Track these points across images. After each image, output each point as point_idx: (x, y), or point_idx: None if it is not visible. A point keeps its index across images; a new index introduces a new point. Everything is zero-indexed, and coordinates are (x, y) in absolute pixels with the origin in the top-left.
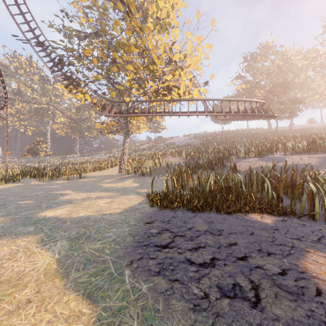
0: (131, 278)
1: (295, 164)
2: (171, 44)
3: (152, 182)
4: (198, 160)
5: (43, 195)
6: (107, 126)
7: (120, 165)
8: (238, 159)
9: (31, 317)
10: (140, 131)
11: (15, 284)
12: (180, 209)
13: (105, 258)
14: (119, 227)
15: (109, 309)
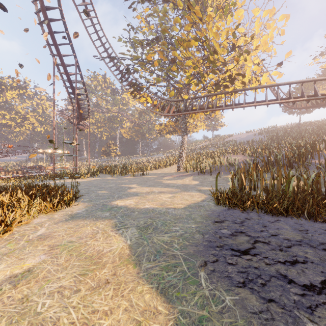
0: (208, 283)
1: None
2: (235, 27)
3: (216, 179)
4: (270, 157)
5: (114, 187)
6: (165, 127)
7: (178, 163)
8: None
9: (110, 299)
10: (197, 130)
11: (96, 262)
12: (254, 210)
13: (175, 253)
14: (185, 223)
15: (187, 316)
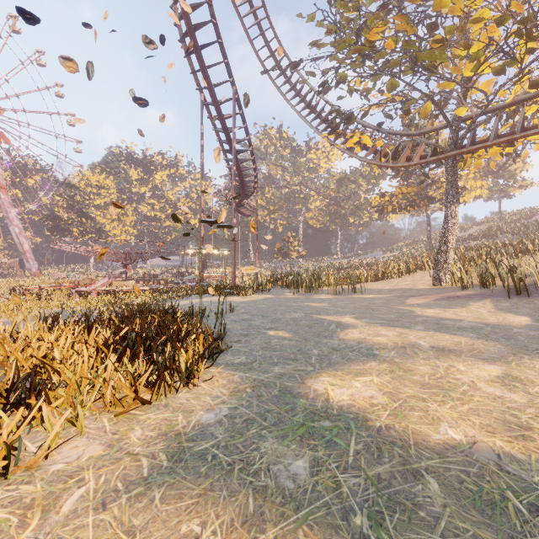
0: None
1: None
2: None
3: None
4: None
5: (304, 322)
6: (392, 199)
7: (436, 268)
8: None
9: None
10: (466, 198)
11: None
12: None
13: None
14: None
15: None
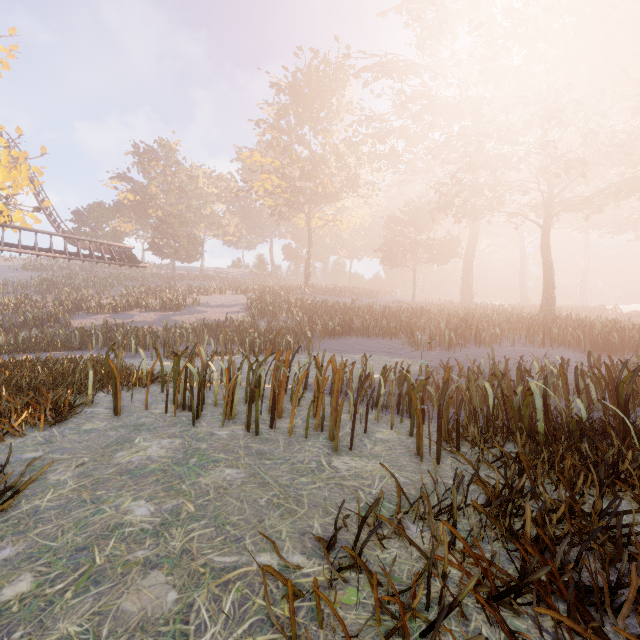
0: None
1: (137, 321)
2: None
3: None
4: (20, 317)
5: None
6: None
7: None
8: (86, 316)
9: None
10: None
11: None
12: None
13: None
14: None
15: None
